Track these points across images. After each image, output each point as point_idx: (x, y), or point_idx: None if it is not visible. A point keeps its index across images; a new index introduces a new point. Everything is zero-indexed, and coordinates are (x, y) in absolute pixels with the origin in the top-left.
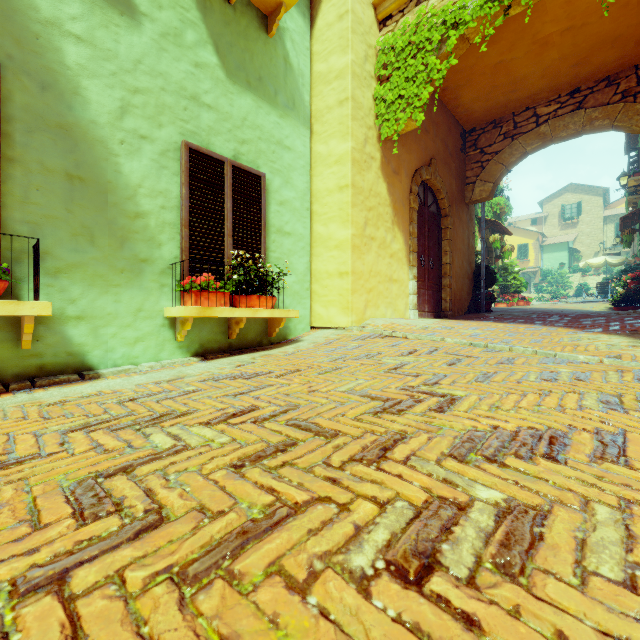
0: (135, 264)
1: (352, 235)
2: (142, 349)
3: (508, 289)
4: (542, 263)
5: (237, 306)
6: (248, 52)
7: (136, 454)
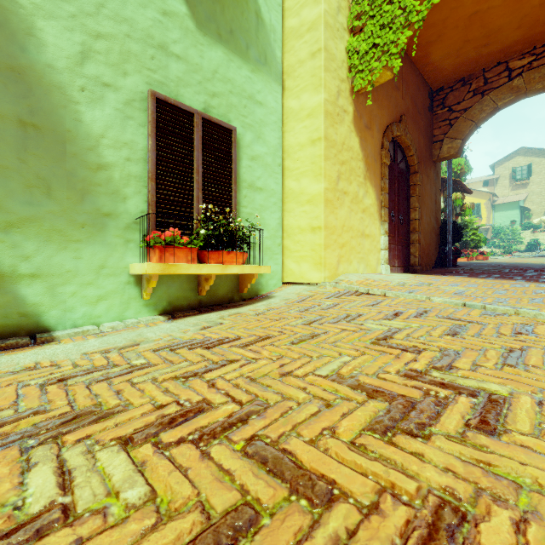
0: (97, 218)
1: (325, 189)
2: (105, 308)
3: (467, 244)
4: (494, 221)
5: (206, 262)
6: (219, 4)
7: None
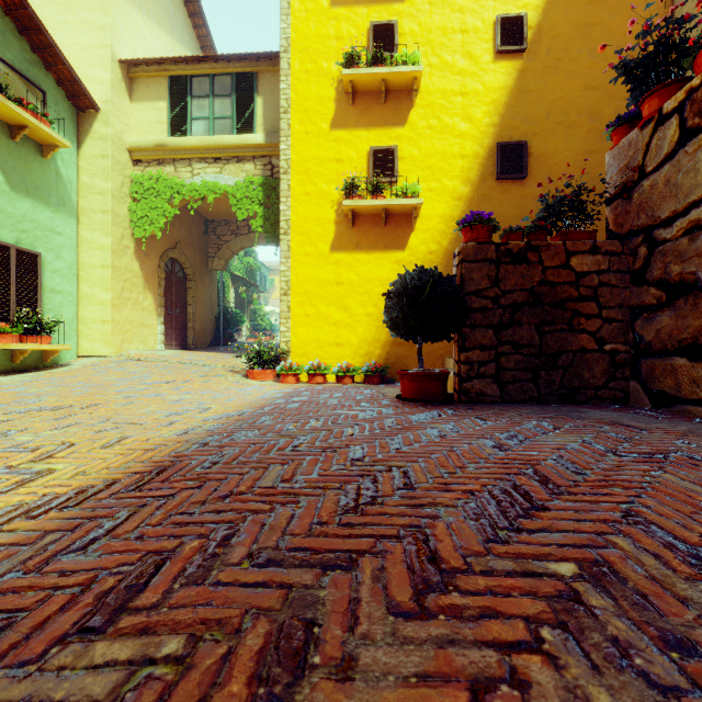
0: None
1: (112, 298)
2: None
3: (258, 327)
4: None
5: (23, 342)
6: (27, 171)
7: (29, 392)
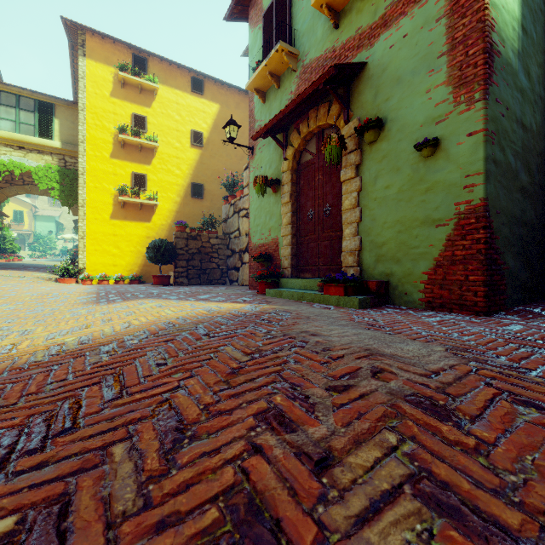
0: None
1: None
2: None
3: (7, 250)
4: (36, 228)
5: None
6: None
7: None
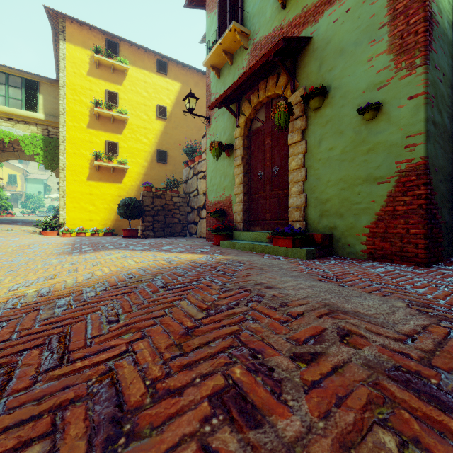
0: None
1: None
2: None
3: (1, 208)
4: (27, 189)
5: None
6: None
7: None
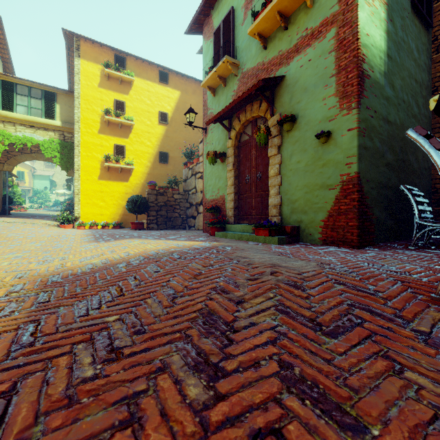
0: None
1: None
2: None
3: (15, 203)
4: (34, 185)
5: None
6: None
7: None
